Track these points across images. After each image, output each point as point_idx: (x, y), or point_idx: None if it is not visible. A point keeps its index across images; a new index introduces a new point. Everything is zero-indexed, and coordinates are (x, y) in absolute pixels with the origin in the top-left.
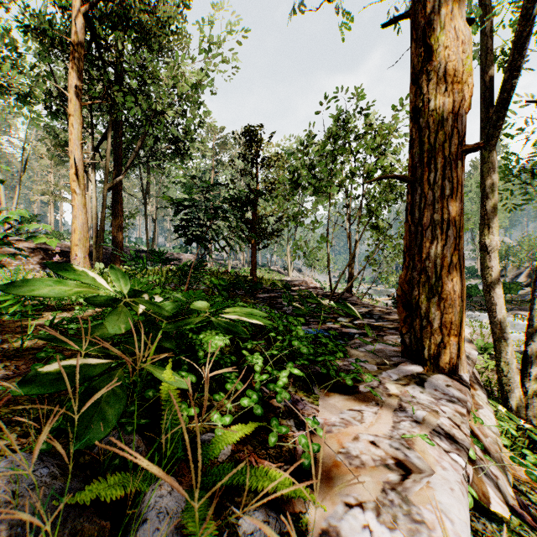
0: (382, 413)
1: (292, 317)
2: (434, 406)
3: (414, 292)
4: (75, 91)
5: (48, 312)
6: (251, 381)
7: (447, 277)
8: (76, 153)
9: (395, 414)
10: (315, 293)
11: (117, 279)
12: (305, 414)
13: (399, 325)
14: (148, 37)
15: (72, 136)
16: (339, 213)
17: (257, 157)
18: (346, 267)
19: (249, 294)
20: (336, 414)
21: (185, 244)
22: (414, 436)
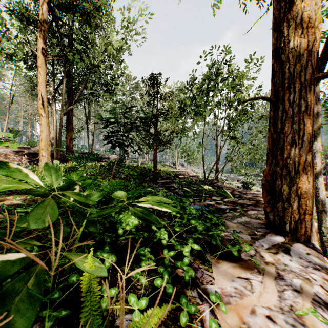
0: (265, 281)
1: (185, 198)
2: (304, 274)
3: (278, 182)
4: (42, 51)
5: (13, 195)
6: (159, 252)
7: (303, 171)
8: (42, 91)
9: (277, 282)
10: (195, 179)
11: (49, 175)
12: (204, 282)
13: (255, 203)
14: (88, 18)
15: (40, 80)
16: (209, 129)
17: (157, 93)
18: (215, 163)
19: (152, 180)
20: (229, 282)
21: (111, 148)
22: (307, 313)
